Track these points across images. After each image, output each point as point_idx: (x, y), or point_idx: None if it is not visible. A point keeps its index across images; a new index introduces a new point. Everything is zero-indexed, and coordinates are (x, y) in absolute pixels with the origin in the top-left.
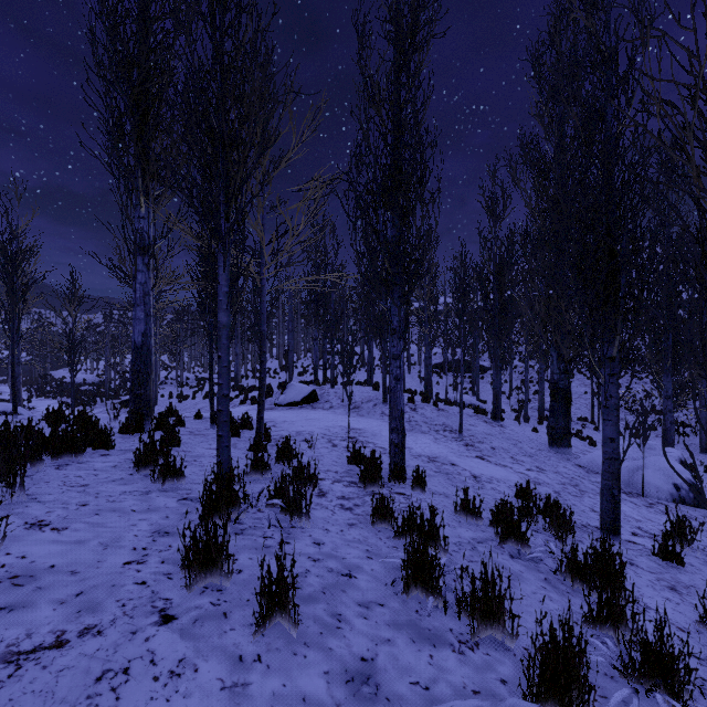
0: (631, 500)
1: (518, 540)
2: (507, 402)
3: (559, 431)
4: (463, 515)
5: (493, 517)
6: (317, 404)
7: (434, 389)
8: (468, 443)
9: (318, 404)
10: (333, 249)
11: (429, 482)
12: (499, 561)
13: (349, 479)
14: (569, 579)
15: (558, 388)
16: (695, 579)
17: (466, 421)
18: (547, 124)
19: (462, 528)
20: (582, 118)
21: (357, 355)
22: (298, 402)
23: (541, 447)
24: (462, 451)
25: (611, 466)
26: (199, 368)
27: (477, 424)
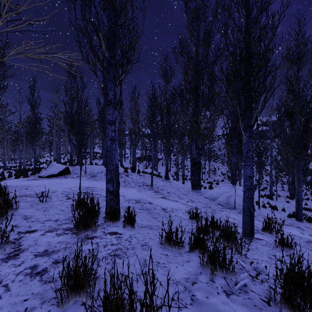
0: (232, 212)
1: (223, 269)
2: (169, 173)
3: (196, 182)
4: (167, 246)
5: (191, 244)
6: (69, 175)
7: (137, 168)
8: (156, 191)
9: (69, 175)
10: (81, 87)
11: (136, 217)
12: (223, 311)
13: (66, 226)
14: (285, 309)
15: (196, 161)
16: (309, 261)
17: (154, 180)
18: (192, 33)
19: (171, 265)
20: (206, 34)
21: (99, 153)
22: (56, 174)
23: (189, 190)
24: (153, 195)
25: (250, 194)
26: (0, 161)
27: (159, 181)
